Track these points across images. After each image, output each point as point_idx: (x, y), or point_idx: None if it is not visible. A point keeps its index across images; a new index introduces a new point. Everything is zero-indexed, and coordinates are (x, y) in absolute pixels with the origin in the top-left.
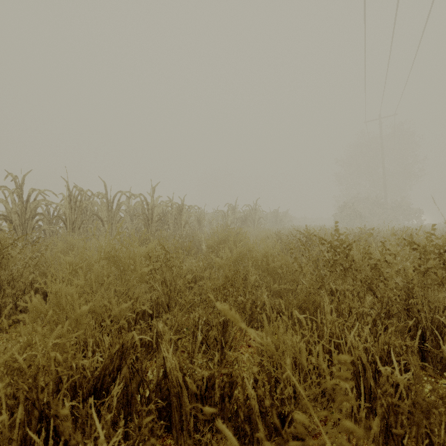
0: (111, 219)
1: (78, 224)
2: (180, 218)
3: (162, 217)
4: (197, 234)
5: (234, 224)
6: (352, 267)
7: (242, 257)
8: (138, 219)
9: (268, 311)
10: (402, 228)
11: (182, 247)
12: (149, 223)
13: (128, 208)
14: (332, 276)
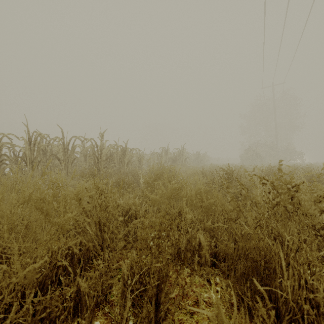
0: (67, 159)
1: (37, 163)
2: (124, 158)
3: (109, 157)
4: (137, 171)
5: (167, 162)
6: (300, 211)
7: (176, 194)
8: (89, 159)
9: (227, 299)
10: (295, 166)
11: (123, 182)
12: (98, 162)
13: (82, 149)
14: (275, 219)
